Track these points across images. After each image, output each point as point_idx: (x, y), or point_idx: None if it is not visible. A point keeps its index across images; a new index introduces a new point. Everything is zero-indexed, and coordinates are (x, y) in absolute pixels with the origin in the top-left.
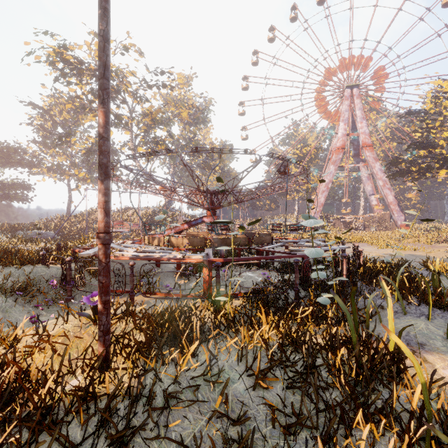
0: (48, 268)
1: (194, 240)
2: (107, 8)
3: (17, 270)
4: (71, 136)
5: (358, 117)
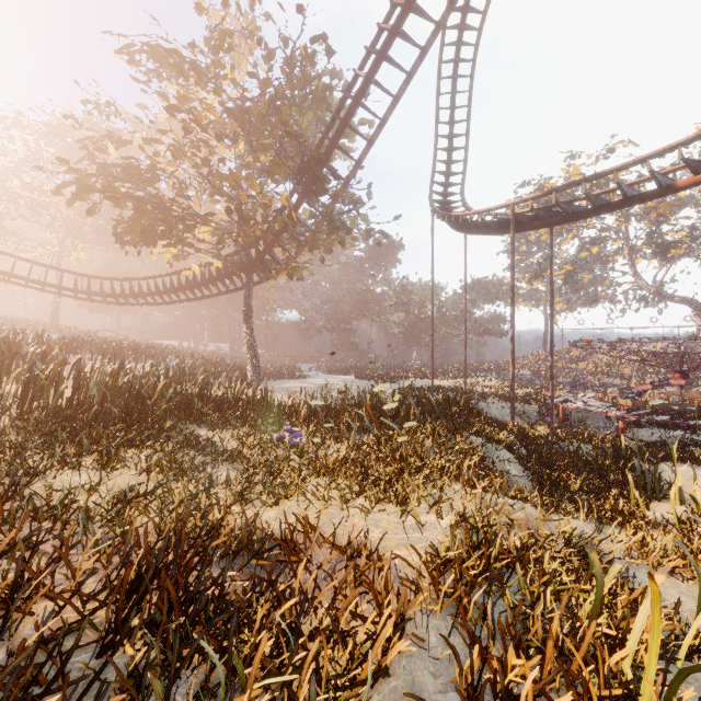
0: (532, 407)
1: (636, 402)
2: (552, 325)
3: (518, 405)
4: (546, 270)
5: None
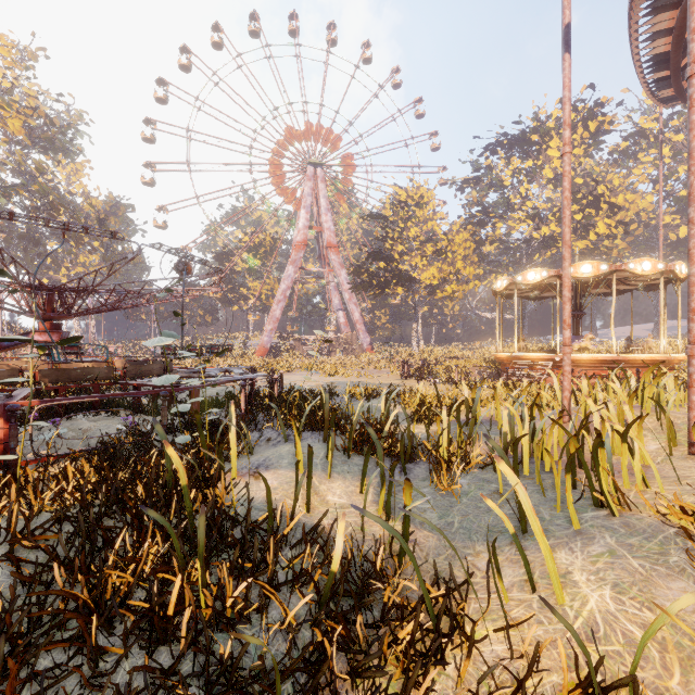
0: None
1: None
2: None
3: None
4: None
5: (322, 207)
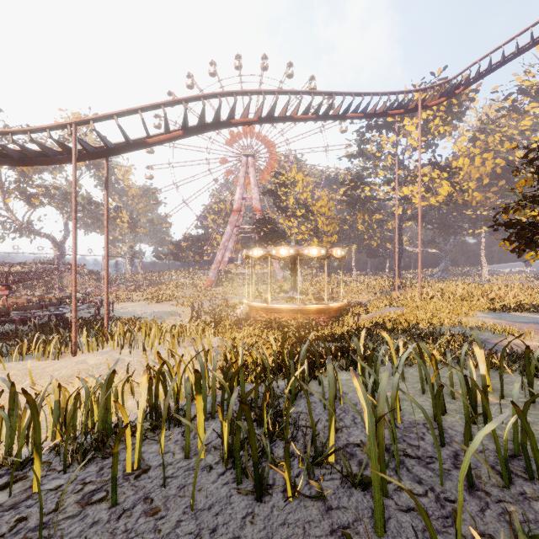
0: None
1: None
2: None
3: None
4: None
5: (251, 184)
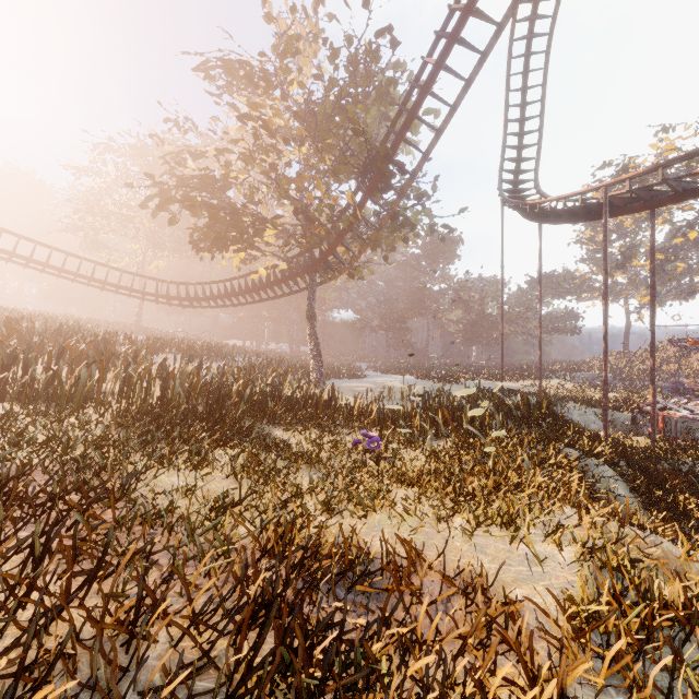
0: (622, 414)
1: None
2: (653, 321)
3: None
4: (630, 259)
5: None
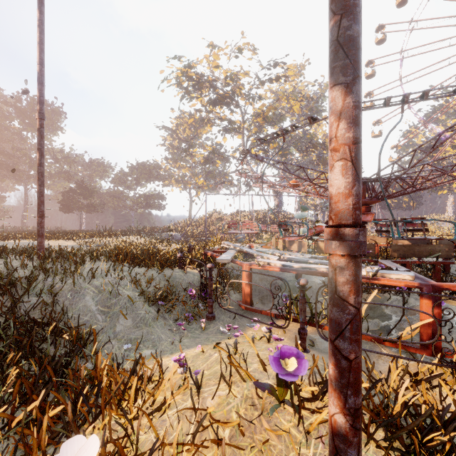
0: (185, 273)
1: None
2: None
3: (158, 273)
4: (192, 148)
5: None
